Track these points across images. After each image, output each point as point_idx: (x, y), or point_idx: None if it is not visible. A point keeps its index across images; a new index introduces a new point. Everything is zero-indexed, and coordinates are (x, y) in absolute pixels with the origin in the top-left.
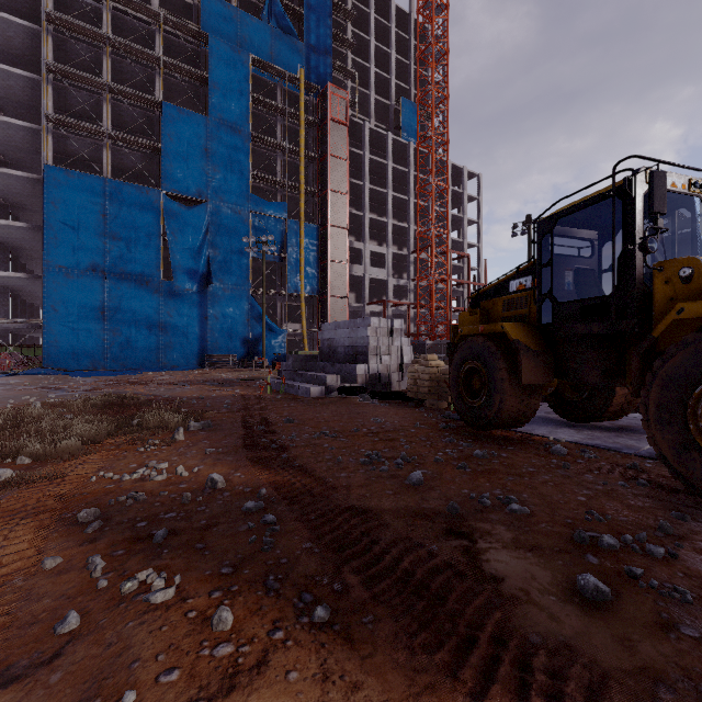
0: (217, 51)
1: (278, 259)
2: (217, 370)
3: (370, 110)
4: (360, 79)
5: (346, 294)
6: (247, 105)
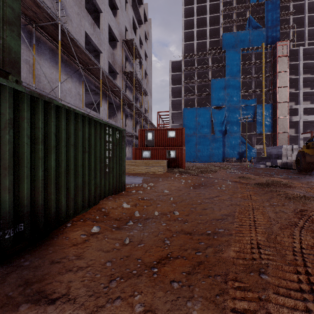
0: (228, 54)
1: (252, 121)
2: (229, 162)
3: (304, 37)
4: (298, 23)
5: (286, 131)
6: (239, 68)
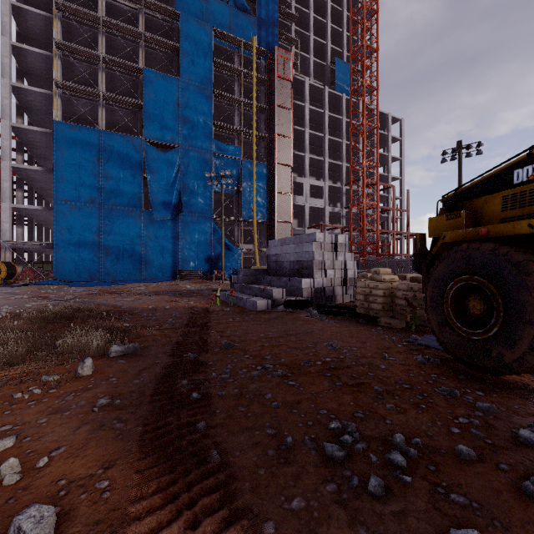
0: (186, 25)
1: (235, 192)
2: (185, 281)
3: (309, 70)
4: (301, 46)
5: (290, 220)
6: (210, 68)
